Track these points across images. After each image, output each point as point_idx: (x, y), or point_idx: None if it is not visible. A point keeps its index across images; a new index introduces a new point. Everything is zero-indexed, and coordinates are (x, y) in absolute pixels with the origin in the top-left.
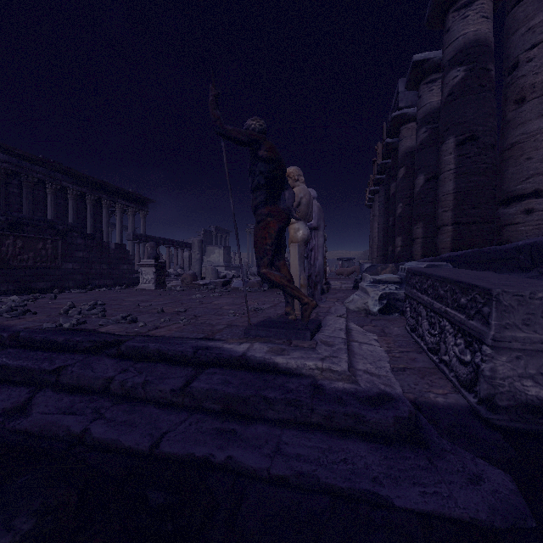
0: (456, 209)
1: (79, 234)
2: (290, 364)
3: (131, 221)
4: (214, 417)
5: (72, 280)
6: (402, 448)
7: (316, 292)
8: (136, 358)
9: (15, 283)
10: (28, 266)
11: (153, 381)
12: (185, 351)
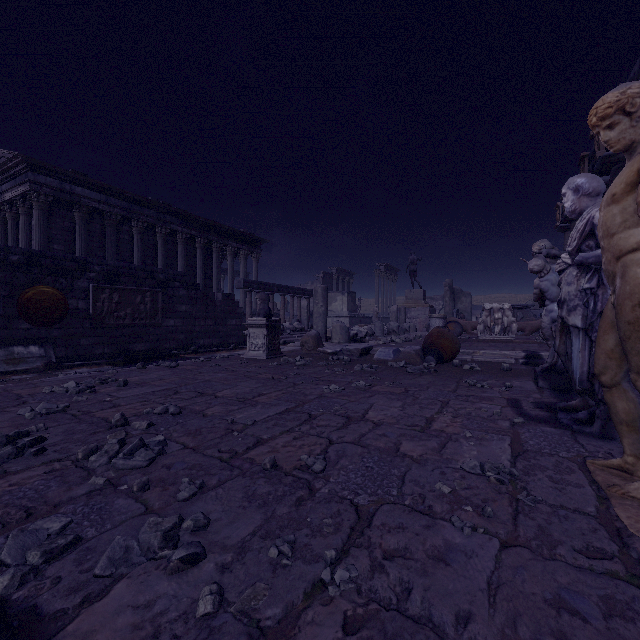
0: None
1: (181, 284)
2: None
3: (242, 265)
4: None
5: (174, 340)
6: None
7: None
8: None
9: (112, 345)
10: (125, 325)
11: None
12: None
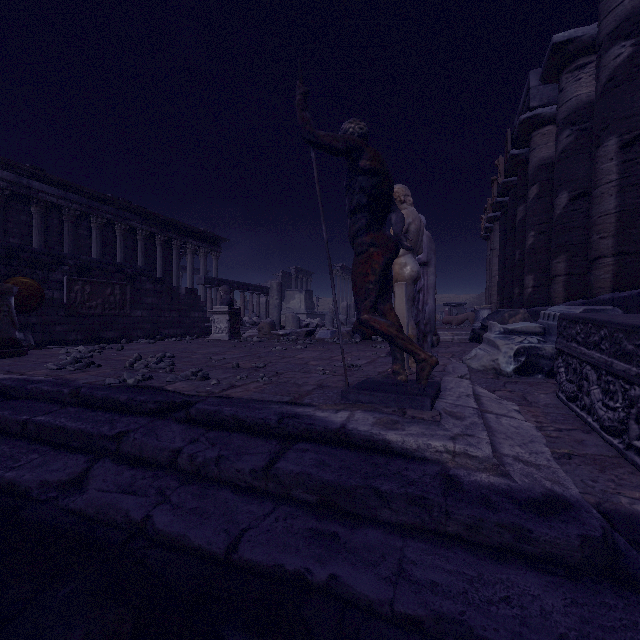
0: (620, 234)
1: (148, 278)
2: (408, 443)
3: (202, 263)
4: (307, 511)
5: (141, 329)
6: (598, 588)
7: (425, 345)
8: (208, 425)
9: (84, 332)
10: (96, 314)
11: (229, 457)
12: (267, 419)
